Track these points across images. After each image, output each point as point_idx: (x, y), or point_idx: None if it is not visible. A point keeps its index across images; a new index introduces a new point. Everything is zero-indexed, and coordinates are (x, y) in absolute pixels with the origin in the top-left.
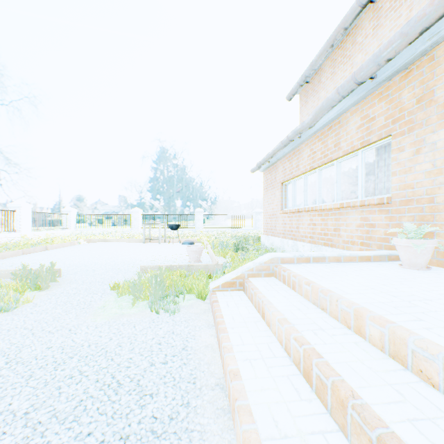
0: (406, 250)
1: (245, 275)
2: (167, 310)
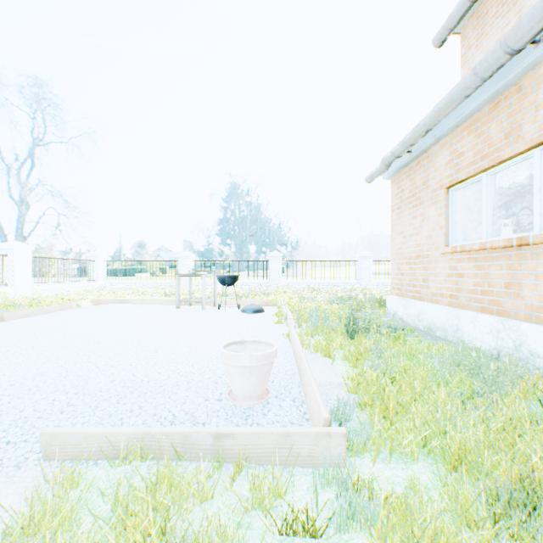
0: None
1: None
2: None
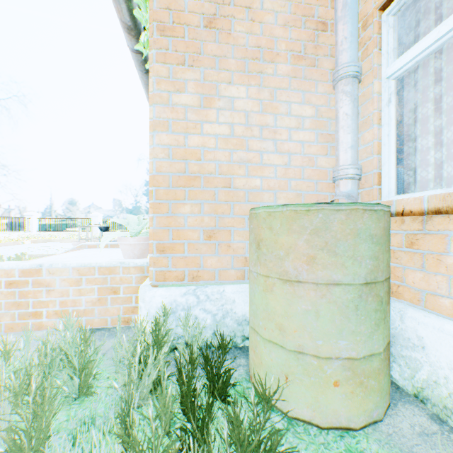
0: None
1: None
2: None
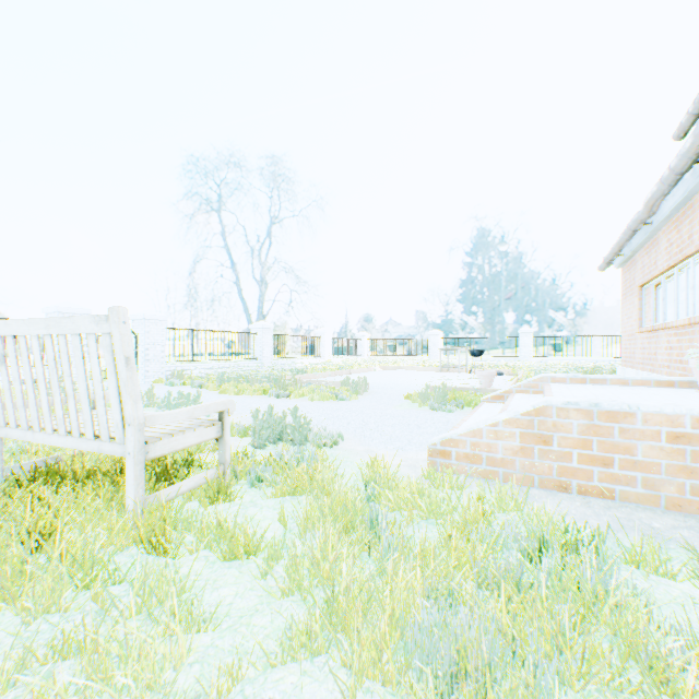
0: (695, 372)
1: (512, 391)
2: (443, 410)
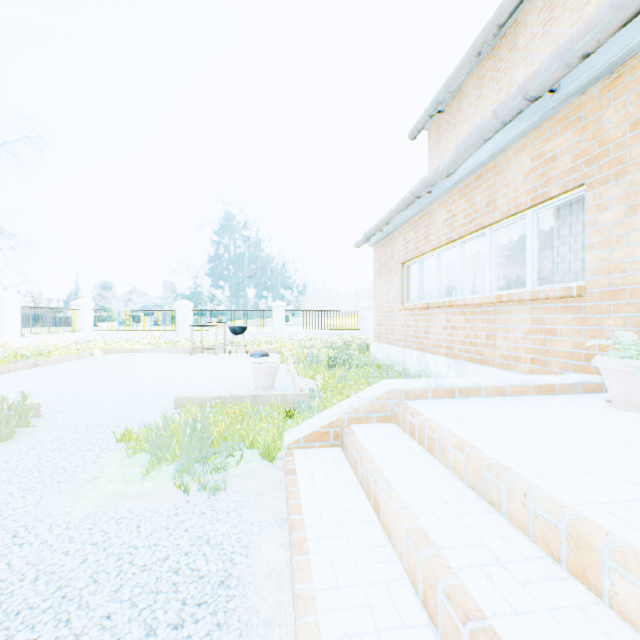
0: (620, 378)
1: (344, 420)
2: (206, 486)
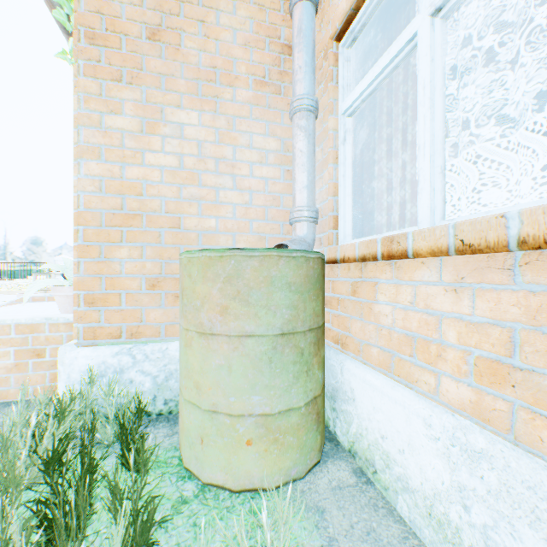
0: None
1: None
2: None
